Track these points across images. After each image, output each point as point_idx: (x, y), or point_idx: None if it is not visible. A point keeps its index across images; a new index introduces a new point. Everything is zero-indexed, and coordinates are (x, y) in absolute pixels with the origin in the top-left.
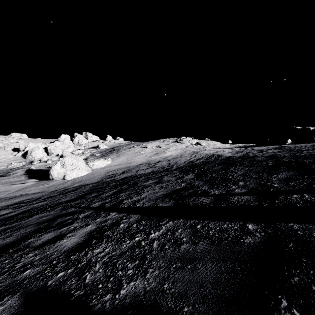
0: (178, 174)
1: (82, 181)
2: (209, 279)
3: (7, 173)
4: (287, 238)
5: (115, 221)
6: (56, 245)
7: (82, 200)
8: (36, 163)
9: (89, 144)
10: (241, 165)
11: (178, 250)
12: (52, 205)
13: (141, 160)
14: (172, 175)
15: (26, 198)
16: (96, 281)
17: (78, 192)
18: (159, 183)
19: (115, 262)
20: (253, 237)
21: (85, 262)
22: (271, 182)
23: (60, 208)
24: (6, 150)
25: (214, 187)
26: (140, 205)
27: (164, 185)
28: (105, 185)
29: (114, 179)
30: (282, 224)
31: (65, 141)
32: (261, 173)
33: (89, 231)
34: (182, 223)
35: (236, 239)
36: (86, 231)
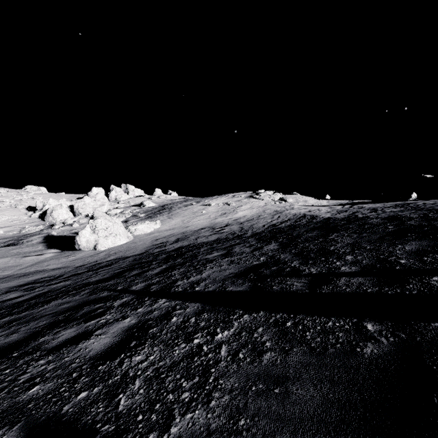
0: (255, 243)
1: (120, 252)
2: (310, 415)
3: (18, 240)
4: (433, 349)
5: (165, 312)
6: (79, 347)
7: (119, 280)
8: (58, 227)
9: (131, 201)
10: (347, 231)
11: (259, 361)
12: (77, 286)
13: (201, 223)
14: (246, 245)
15: (43, 276)
16: (134, 410)
17: (115, 268)
18: (227, 257)
19: (164, 378)
20: (376, 345)
21: (120, 376)
22: (396, 256)
23: (88, 291)
24: (18, 209)
25: (308, 263)
26: (200, 289)
27: (235, 260)
28: (152, 259)
29: (164, 250)
30: (421, 324)
31: (98, 197)
32: (378, 243)
33: (127, 327)
34: (263, 318)
35: (349, 347)
36: (122, 327)
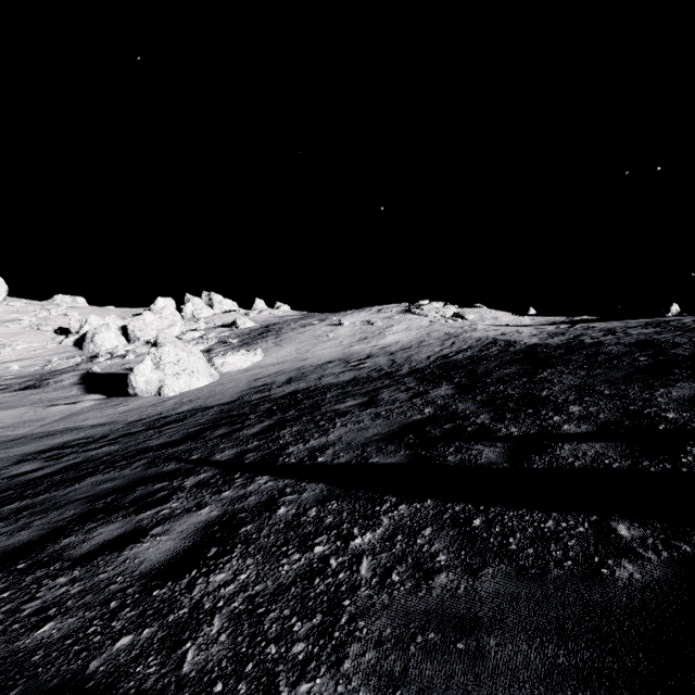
0: (415, 385)
1: (198, 399)
2: None
3: (42, 380)
4: None
5: (267, 498)
6: (123, 556)
7: (196, 444)
8: (102, 360)
9: (217, 318)
10: (567, 365)
11: (428, 589)
12: (128, 454)
13: (328, 354)
14: (401, 389)
15: (77, 437)
16: (209, 672)
17: (189, 425)
18: (370, 407)
19: (262, 615)
20: (637, 564)
21: (188, 608)
22: (657, 407)
23: (144, 462)
24: (43, 332)
25: (506, 419)
26: (325, 461)
27: (383, 412)
28: (248, 410)
29: (268, 395)
30: None
31: (165, 313)
32: (623, 385)
33: (204, 523)
34: (432, 511)
35: (588, 568)
36: (196, 523)
